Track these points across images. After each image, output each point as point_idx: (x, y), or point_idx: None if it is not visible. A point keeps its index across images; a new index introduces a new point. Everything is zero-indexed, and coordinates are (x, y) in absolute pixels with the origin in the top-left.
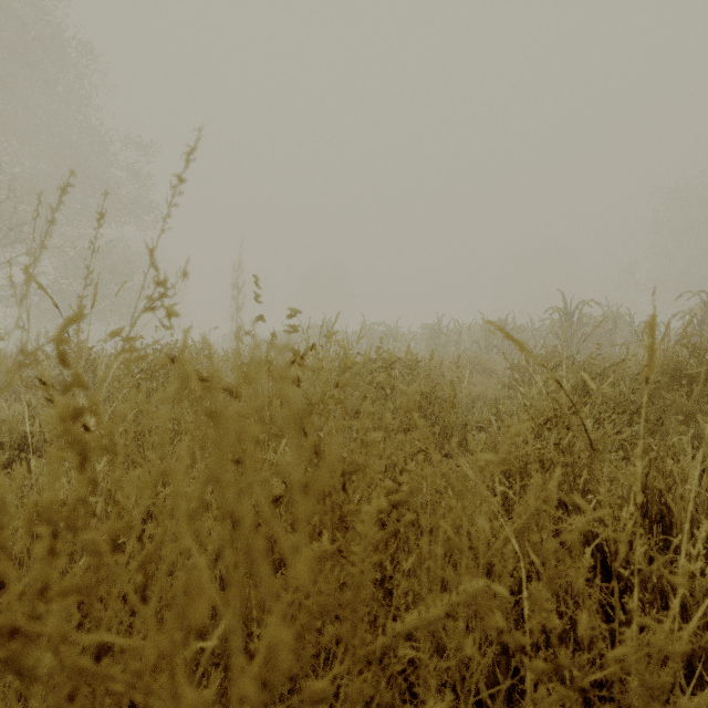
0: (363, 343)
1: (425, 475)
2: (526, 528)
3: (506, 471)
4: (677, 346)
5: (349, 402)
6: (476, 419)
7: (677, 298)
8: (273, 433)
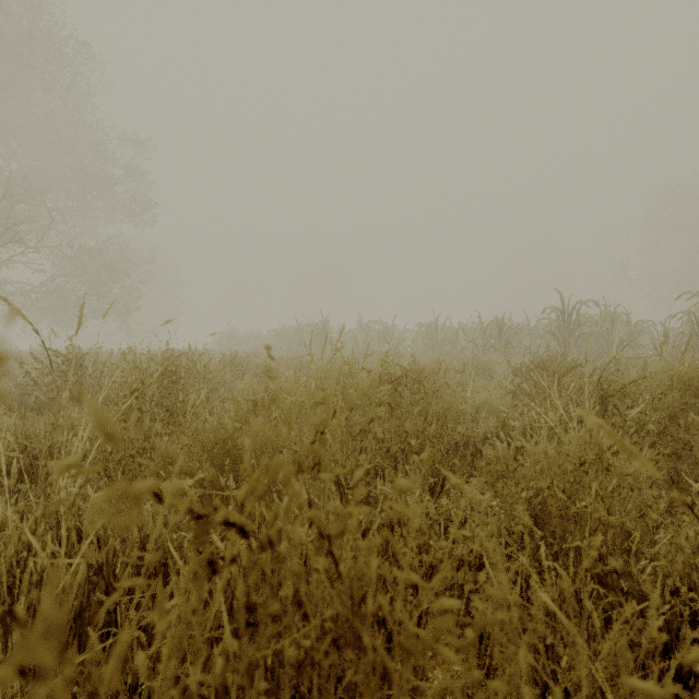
0: (359, 341)
1: (498, 621)
2: (617, 667)
3: (532, 512)
4: (677, 348)
5: (387, 503)
6: (482, 431)
7: (676, 298)
8: (295, 571)
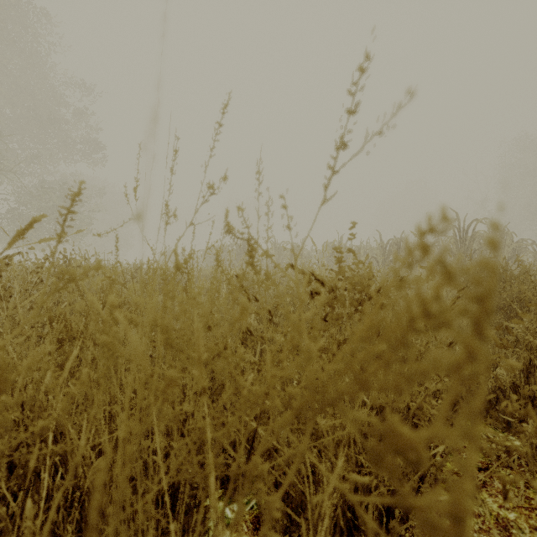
0: (274, 259)
1: None
2: None
3: None
4: None
5: None
6: None
7: None
8: None
